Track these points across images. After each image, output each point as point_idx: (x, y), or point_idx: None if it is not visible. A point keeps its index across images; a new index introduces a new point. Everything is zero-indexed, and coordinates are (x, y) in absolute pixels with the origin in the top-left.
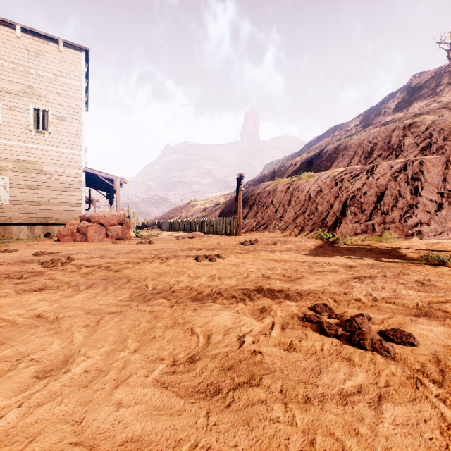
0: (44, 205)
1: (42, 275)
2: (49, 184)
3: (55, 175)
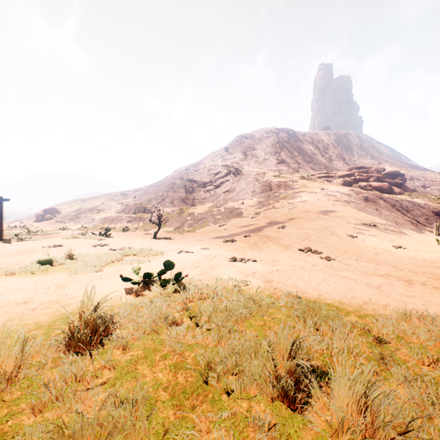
0: None
1: None
2: None
3: None
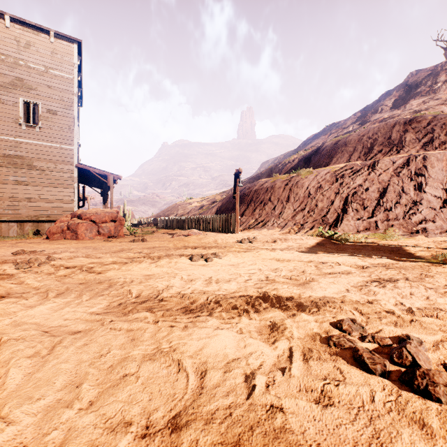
0: (34, 202)
1: (10, 279)
2: (40, 180)
3: (46, 171)
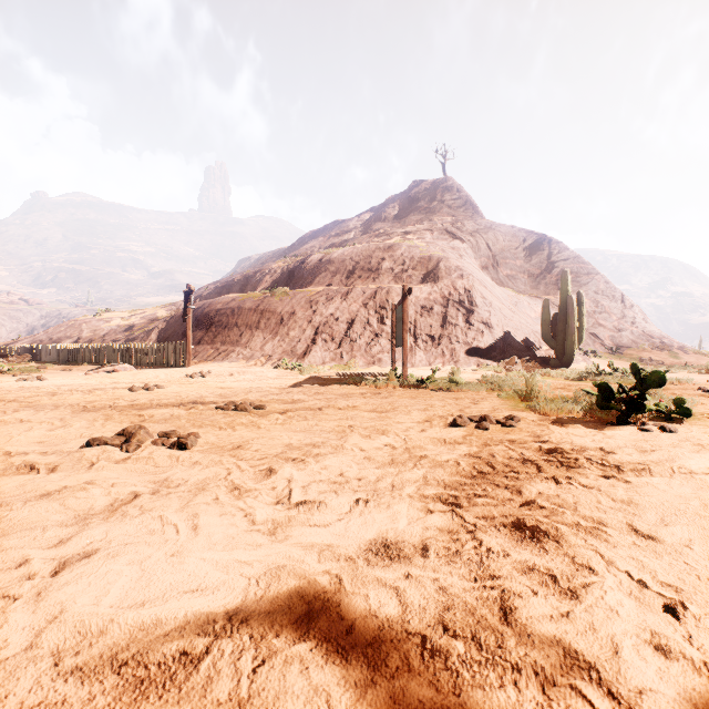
0: None
1: None
2: None
3: None
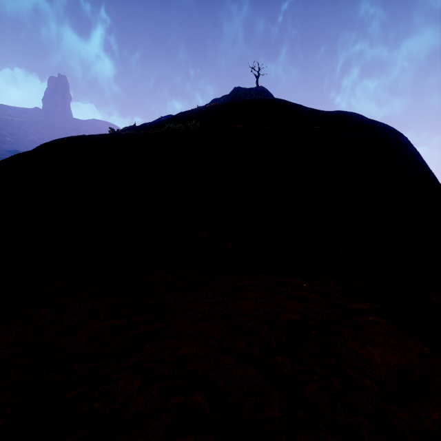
0: None
1: None
2: None
3: None
